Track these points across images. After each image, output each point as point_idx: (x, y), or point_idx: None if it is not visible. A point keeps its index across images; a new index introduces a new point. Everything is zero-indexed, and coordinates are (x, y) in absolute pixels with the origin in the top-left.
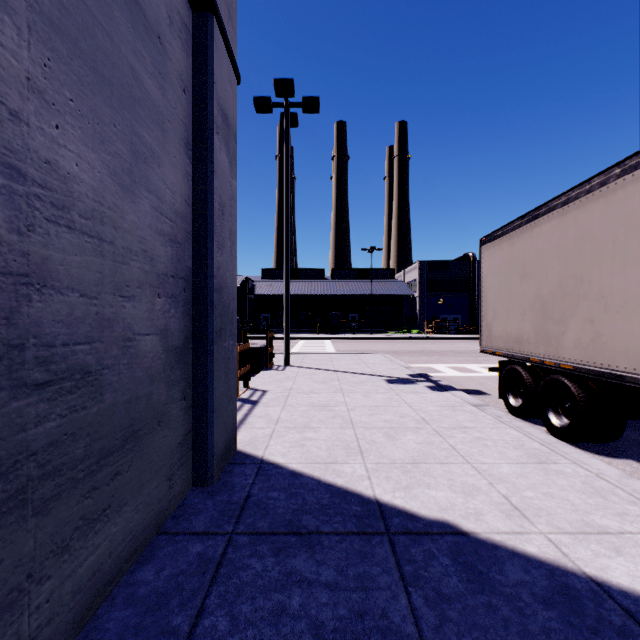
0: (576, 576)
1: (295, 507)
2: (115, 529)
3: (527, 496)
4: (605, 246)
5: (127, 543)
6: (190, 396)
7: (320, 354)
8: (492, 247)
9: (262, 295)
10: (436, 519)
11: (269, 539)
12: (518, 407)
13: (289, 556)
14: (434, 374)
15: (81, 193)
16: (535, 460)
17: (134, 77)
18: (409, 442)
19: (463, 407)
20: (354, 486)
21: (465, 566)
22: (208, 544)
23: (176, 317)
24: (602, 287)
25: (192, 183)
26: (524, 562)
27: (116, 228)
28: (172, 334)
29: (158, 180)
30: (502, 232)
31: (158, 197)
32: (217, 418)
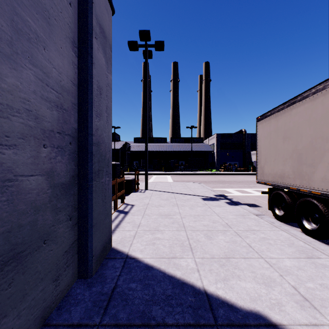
0: None
1: (147, 298)
2: None
3: (310, 287)
4: None
5: None
6: (75, 216)
7: (164, 183)
8: (264, 122)
9: (134, 151)
10: (250, 310)
11: None
12: (281, 216)
13: None
14: (227, 194)
15: None
16: (305, 255)
17: None
18: (221, 241)
19: (249, 216)
20: (188, 278)
21: None
22: None
23: (62, 162)
24: None
25: (77, 70)
26: None
27: None
28: (58, 174)
29: (44, 59)
30: (271, 113)
31: (44, 72)
32: (95, 230)
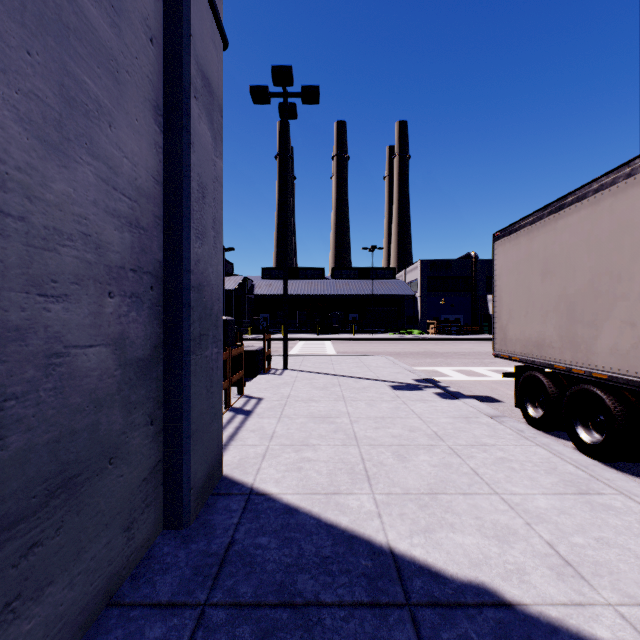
0: None
1: (289, 561)
2: (30, 625)
3: (577, 543)
4: None
5: (53, 636)
6: (160, 418)
7: (320, 356)
8: (507, 242)
9: (261, 295)
10: (469, 581)
11: (253, 615)
12: (539, 418)
13: None
14: (440, 378)
15: None
16: (574, 489)
17: None
18: (423, 464)
19: (478, 418)
20: (362, 528)
21: None
22: (171, 624)
23: (139, 322)
24: None
25: (163, 157)
26: None
27: (32, 199)
28: (132, 343)
29: (109, 144)
30: (519, 226)
31: (109, 166)
32: (195, 443)
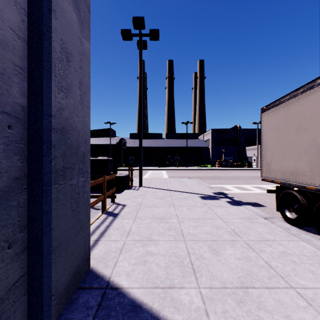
0: None
1: None
2: None
3: None
4: None
5: None
6: (23, 239)
7: (160, 179)
8: (271, 112)
9: (130, 147)
10: None
11: None
12: (294, 219)
13: None
14: (226, 191)
15: None
16: None
17: None
18: (231, 258)
19: (257, 219)
20: None
21: None
22: None
23: None
24: None
25: (27, 18)
26: None
27: None
28: None
29: None
30: (279, 102)
31: None
32: (57, 256)
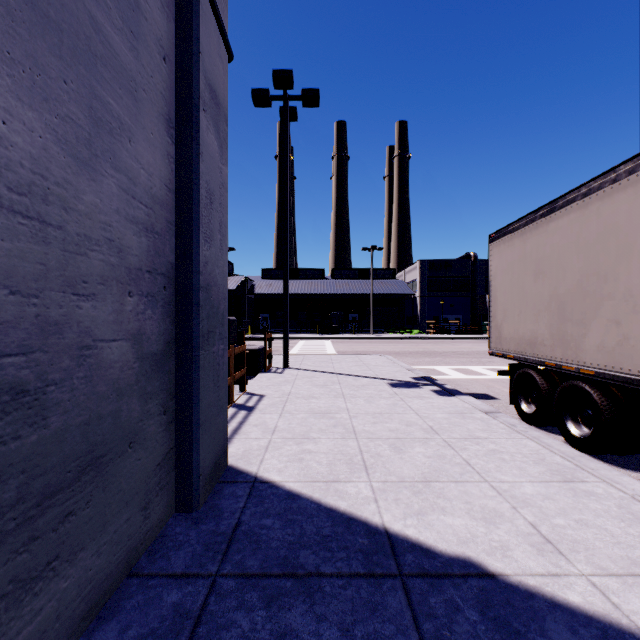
0: (635, 638)
1: (291, 539)
2: (66, 583)
3: (558, 524)
4: (634, 240)
5: (84, 597)
6: (172, 409)
7: (320, 355)
8: (502, 244)
9: (262, 295)
10: (456, 555)
11: (260, 584)
12: (531, 414)
13: (283, 608)
14: (438, 376)
15: (11, 160)
16: (560, 478)
17: (94, 28)
18: (418, 455)
19: (473, 414)
20: (359, 511)
21: (497, 623)
22: (186, 591)
23: (154, 319)
24: (630, 285)
25: (175, 166)
26: (568, 617)
27: (67, 209)
28: (148, 339)
29: (129, 157)
30: (513, 228)
31: (129, 177)
32: (204, 433)
